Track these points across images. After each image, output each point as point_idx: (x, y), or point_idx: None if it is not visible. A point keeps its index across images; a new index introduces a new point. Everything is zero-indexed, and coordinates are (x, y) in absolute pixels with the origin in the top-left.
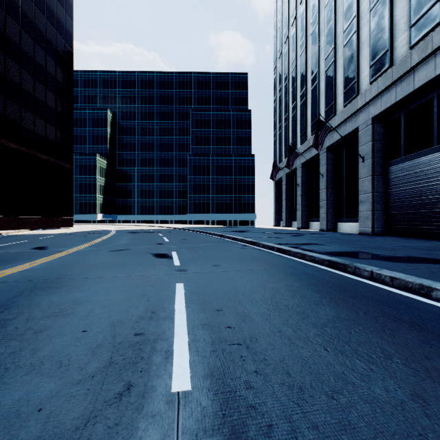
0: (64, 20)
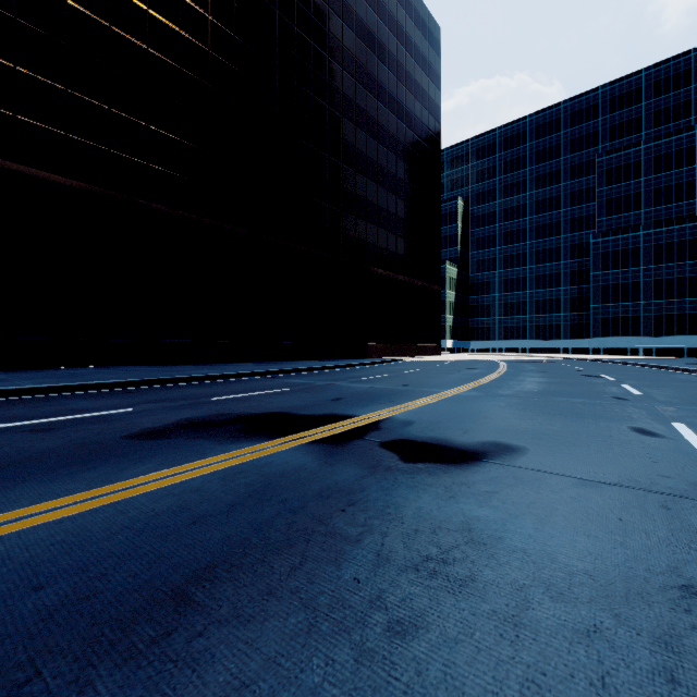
0: (434, 129)
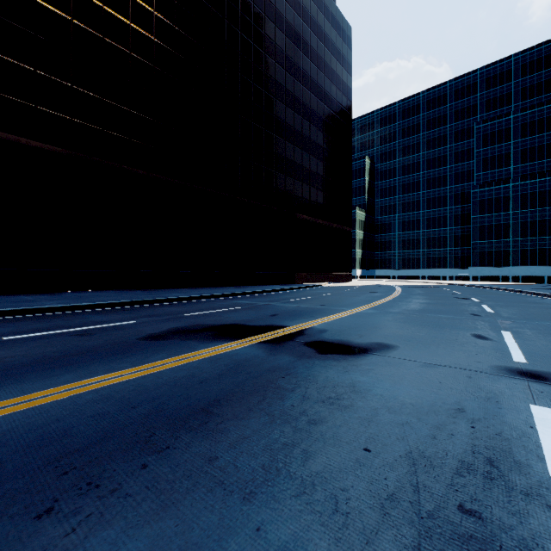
0: (346, 106)
